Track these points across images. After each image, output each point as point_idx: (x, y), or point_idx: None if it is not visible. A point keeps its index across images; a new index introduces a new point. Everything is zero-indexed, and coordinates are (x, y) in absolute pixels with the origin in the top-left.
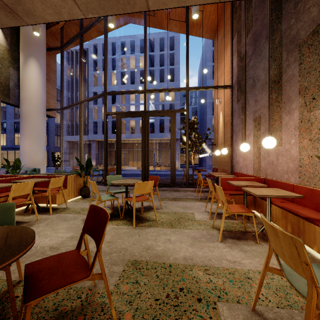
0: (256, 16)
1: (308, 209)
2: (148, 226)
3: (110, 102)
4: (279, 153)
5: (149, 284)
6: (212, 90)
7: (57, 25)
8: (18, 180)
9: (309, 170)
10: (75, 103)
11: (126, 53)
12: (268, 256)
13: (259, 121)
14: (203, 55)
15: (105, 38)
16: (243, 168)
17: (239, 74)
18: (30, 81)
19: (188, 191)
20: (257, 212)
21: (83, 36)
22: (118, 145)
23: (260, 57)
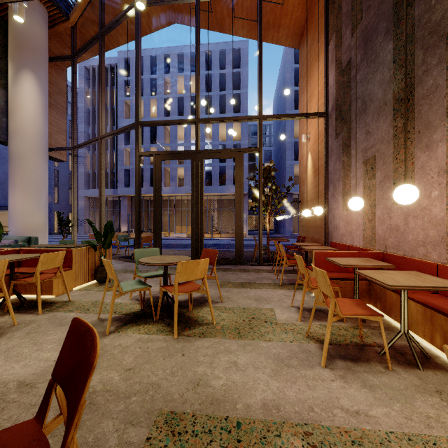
0: (368, 2)
1: None
2: (200, 336)
3: (148, 142)
4: (410, 213)
5: None
6: (293, 125)
7: (66, 23)
8: None
9: None
10: (93, 139)
11: (171, 72)
12: None
13: (373, 164)
14: (281, 75)
15: (137, 40)
16: (346, 237)
17: (339, 94)
18: (23, 105)
19: (263, 272)
20: (373, 307)
21: (106, 41)
22: (157, 201)
23: (374, 64)
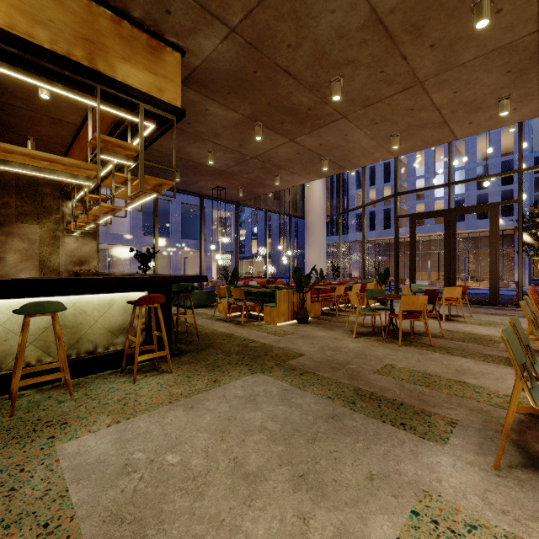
0: None
1: None
2: (457, 323)
3: (381, 181)
4: None
5: (458, 335)
6: None
7: None
8: (335, 285)
9: None
10: (357, 207)
11: None
12: None
13: None
14: None
15: None
16: None
17: None
18: (314, 193)
19: (518, 311)
20: None
21: None
22: (412, 252)
23: None
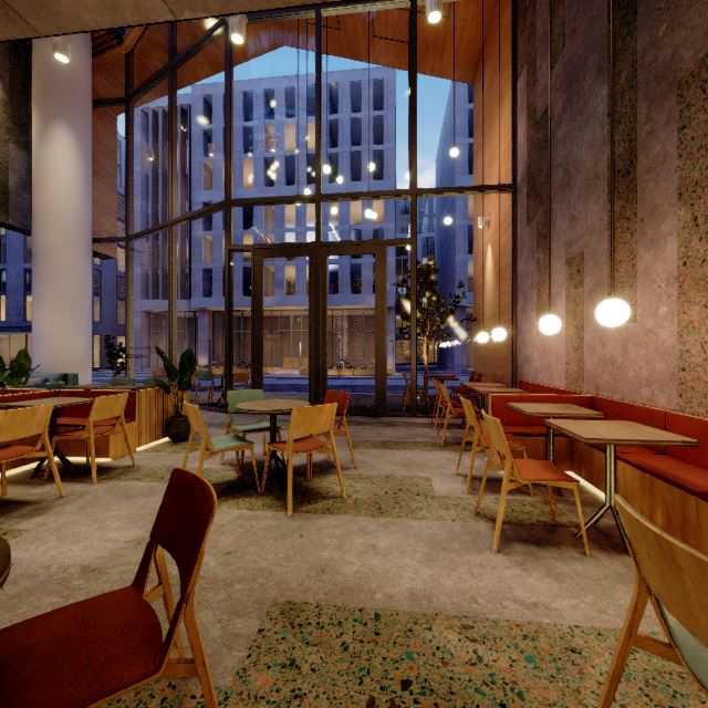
0: (573, 23)
1: (703, 471)
2: (324, 512)
3: (240, 226)
4: (630, 339)
5: (323, 669)
6: (467, 200)
7: (117, 49)
8: (21, 401)
9: (705, 379)
10: (159, 226)
11: (276, 116)
12: (635, 608)
13: (581, 265)
14: (448, 121)
15: (227, 76)
16: (542, 374)
17: (533, 158)
18: (55, 175)
19: (416, 426)
20: (577, 475)
21: (178, 74)
22: (257, 320)
23: (582, 117)
